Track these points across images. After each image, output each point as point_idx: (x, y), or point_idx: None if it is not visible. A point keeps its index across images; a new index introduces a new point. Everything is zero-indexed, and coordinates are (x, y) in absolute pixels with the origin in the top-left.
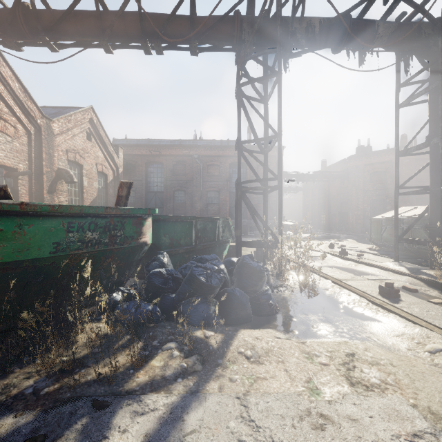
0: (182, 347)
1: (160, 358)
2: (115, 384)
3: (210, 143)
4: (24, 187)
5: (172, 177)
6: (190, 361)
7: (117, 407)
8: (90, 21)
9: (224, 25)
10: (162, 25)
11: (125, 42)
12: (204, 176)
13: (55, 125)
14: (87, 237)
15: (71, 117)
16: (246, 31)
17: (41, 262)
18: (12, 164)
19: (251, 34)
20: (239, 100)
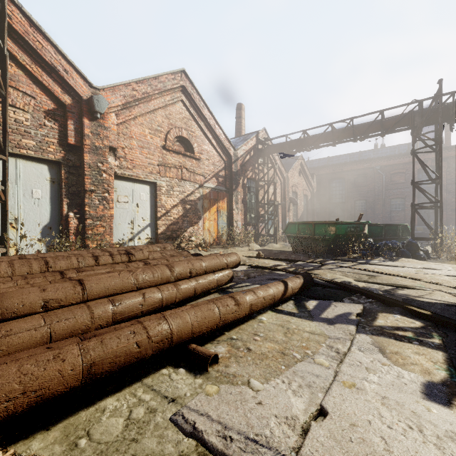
0: (384, 258)
1: (377, 259)
2: (368, 260)
3: (393, 149)
4: (280, 210)
5: (353, 189)
6: (387, 259)
7: (371, 260)
8: (328, 138)
9: (402, 121)
10: (364, 131)
11: (344, 142)
12: (386, 185)
13: (289, 174)
14: (351, 230)
15: (294, 167)
16: (417, 121)
17: (342, 235)
18: (277, 199)
19: (421, 123)
20: (413, 158)
